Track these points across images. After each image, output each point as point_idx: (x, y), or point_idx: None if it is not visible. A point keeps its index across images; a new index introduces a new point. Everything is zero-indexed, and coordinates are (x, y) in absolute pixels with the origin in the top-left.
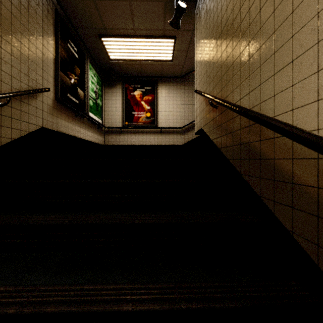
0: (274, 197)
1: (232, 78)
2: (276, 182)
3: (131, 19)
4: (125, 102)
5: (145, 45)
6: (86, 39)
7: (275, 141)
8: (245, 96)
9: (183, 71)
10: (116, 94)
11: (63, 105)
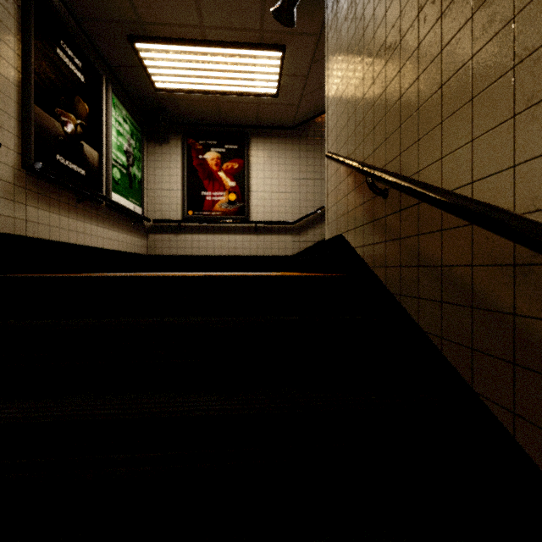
0: None
1: (439, 124)
2: None
3: (195, 5)
4: (189, 172)
5: (225, 62)
6: (102, 43)
7: None
8: (493, 173)
9: (298, 117)
10: (171, 156)
11: (44, 180)
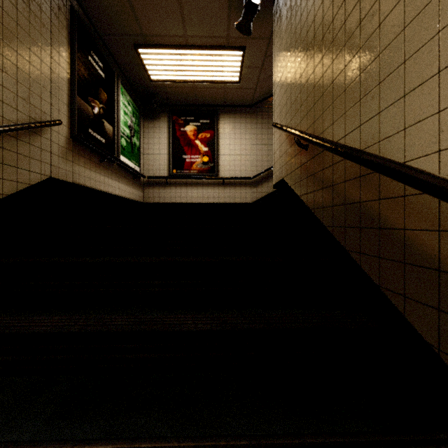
0: (404, 289)
1: (332, 104)
2: (409, 266)
3: (181, 22)
4: (173, 141)
5: (201, 60)
6: (115, 50)
7: (407, 201)
8: (353, 130)
9: (255, 98)
10: (160, 129)
11: (82, 146)
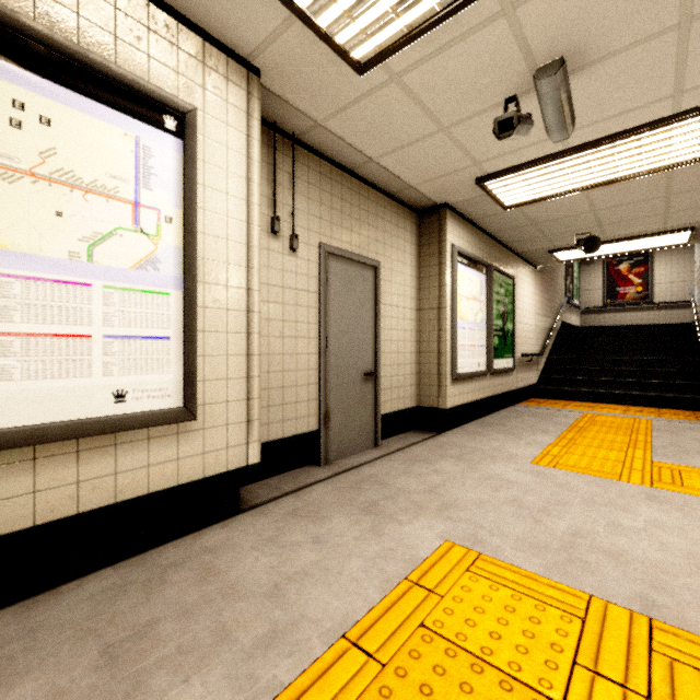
0: None
1: None
2: None
3: None
4: (607, 278)
5: None
6: None
7: None
8: None
9: None
10: (595, 271)
11: (565, 303)
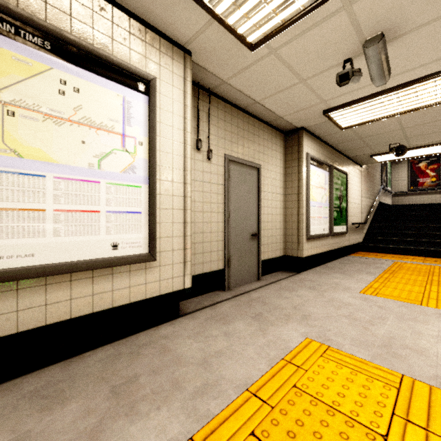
0: None
1: None
2: None
3: None
4: (410, 172)
5: None
6: None
7: None
8: None
9: None
10: (402, 168)
11: (381, 189)
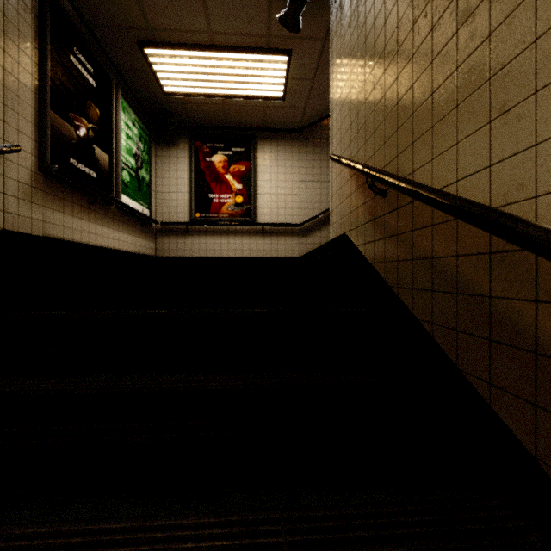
0: None
1: (430, 128)
2: None
3: (203, 12)
4: (196, 175)
5: (232, 66)
6: (113, 49)
7: None
8: (474, 173)
9: (305, 120)
10: (179, 159)
11: (59, 182)
